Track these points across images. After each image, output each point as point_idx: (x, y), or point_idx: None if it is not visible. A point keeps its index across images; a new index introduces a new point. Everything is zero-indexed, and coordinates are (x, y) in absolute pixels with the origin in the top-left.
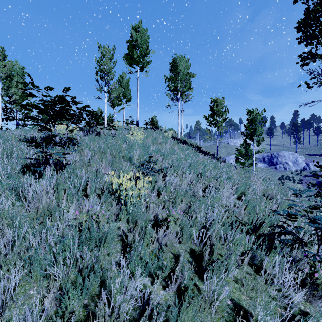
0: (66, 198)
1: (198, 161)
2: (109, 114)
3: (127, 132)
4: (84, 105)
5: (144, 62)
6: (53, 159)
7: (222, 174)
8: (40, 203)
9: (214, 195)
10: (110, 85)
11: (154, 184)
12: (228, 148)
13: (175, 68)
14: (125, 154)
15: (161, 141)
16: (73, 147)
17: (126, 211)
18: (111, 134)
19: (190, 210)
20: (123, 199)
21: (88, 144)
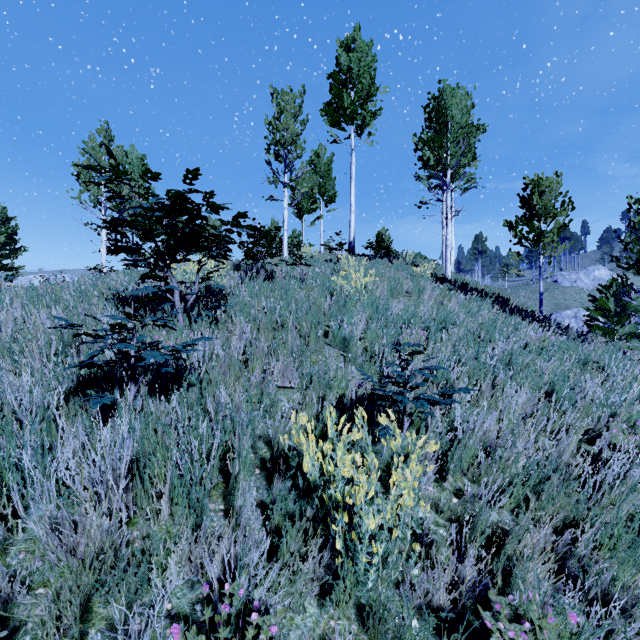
0: (168, 494)
1: (527, 345)
2: (293, 232)
3: (330, 269)
4: (237, 214)
5: (366, 113)
6: (148, 362)
7: (632, 399)
8: (81, 530)
9: (636, 486)
10: (296, 171)
11: (416, 424)
12: (556, 293)
13: (441, 115)
14: (330, 327)
15: (409, 286)
16: (213, 313)
17: (351, 577)
18: (298, 275)
19: (573, 557)
20: (340, 533)
21: (246, 302)
